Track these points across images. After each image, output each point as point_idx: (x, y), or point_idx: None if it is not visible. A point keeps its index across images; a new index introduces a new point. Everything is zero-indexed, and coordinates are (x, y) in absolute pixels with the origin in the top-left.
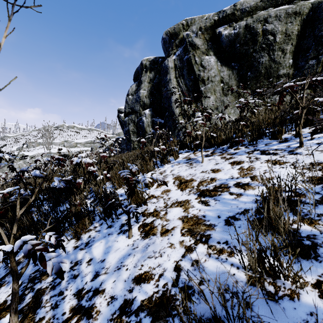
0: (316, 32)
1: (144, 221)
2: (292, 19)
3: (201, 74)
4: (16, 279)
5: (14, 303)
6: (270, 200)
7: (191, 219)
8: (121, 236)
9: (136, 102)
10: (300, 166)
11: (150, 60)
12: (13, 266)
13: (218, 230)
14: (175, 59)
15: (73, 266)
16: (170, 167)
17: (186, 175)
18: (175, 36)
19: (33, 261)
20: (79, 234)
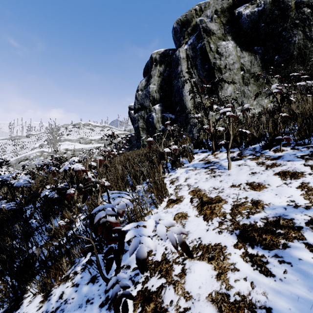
0: None
1: (145, 284)
2: None
3: (217, 63)
4: None
5: None
6: None
7: (238, 312)
8: None
9: (146, 97)
10: None
11: (160, 53)
12: None
13: None
14: (187, 48)
15: None
16: (184, 173)
17: (209, 190)
18: (187, 24)
19: None
20: (49, 286)
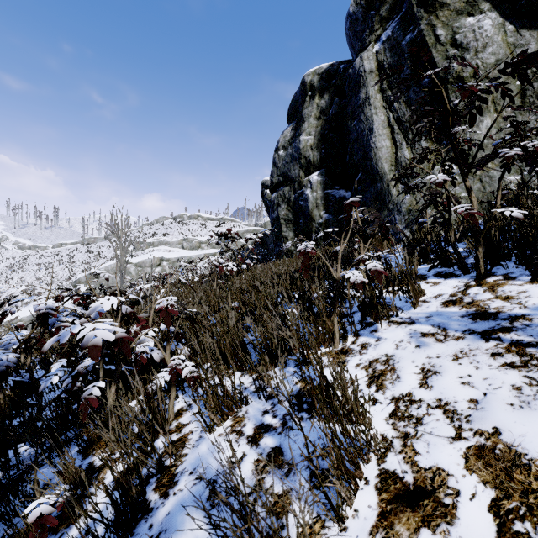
0: None
1: None
2: None
3: (452, 67)
4: None
5: None
6: None
7: None
8: None
9: (292, 160)
10: None
11: (320, 72)
12: None
13: None
14: (380, 50)
15: None
16: (408, 347)
17: None
18: (378, 0)
19: None
20: None
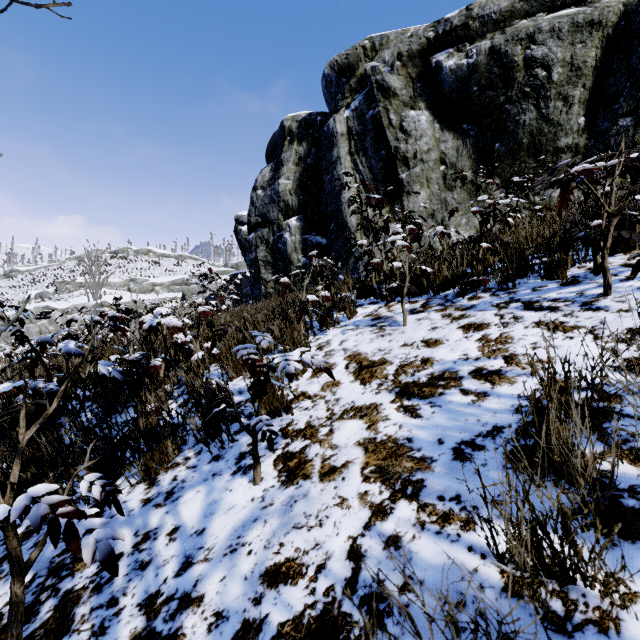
0: (633, 61)
1: (286, 448)
2: (586, 35)
3: (400, 148)
4: (19, 574)
5: (15, 624)
6: (550, 412)
7: (382, 446)
8: (240, 480)
9: (271, 202)
10: (607, 335)
11: (298, 119)
12: (13, 547)
13: (439, 470)
14: (350, 117)
15: (141, 543)
16: (339, 335)
17: (373, 352)
18: (349, 71)
19: (52, 541)
20: (154, 473)
